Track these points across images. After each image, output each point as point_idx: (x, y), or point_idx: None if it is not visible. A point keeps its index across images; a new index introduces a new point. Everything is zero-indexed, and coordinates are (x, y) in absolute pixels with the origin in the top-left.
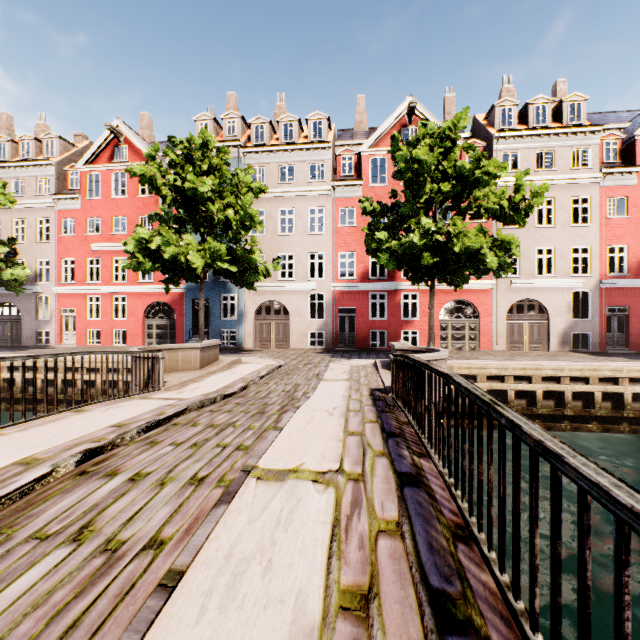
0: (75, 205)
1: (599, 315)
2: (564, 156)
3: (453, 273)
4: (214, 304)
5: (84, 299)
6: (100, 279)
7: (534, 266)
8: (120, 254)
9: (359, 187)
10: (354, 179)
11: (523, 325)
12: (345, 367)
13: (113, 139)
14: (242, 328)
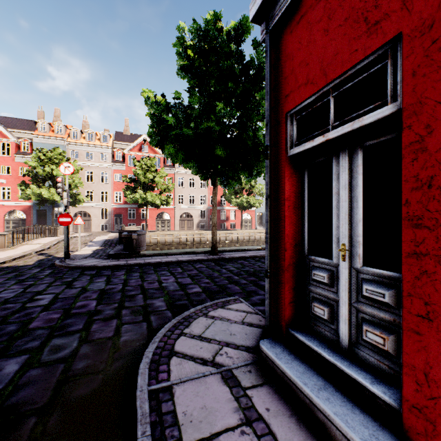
0: None
1: (208, 218)
2: None
3: (151, 205)
4: (50, 212)
5: None
6: None
7: (189, 201)
8: None
9: (124, 166)
10: (121, 163)
11: (185, 221)
12: (115, 234)
13: None
14: None
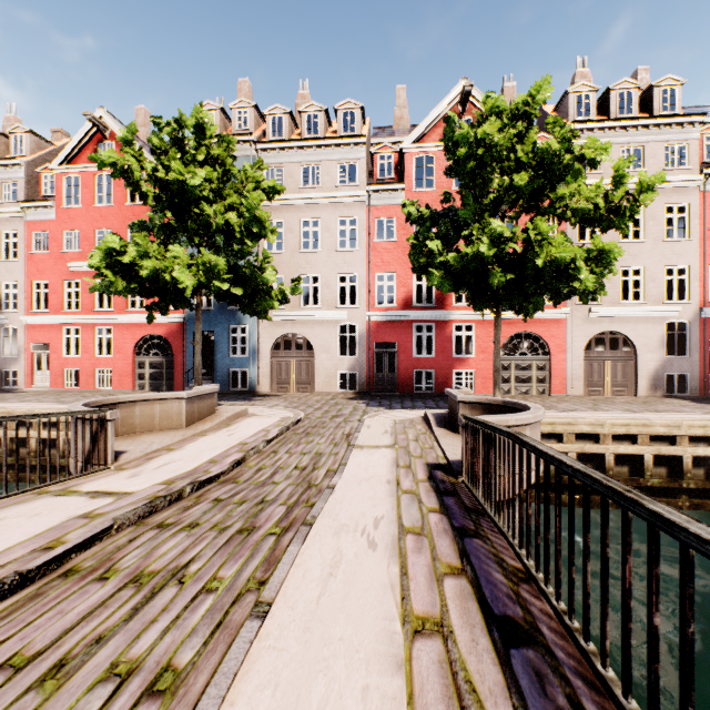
0: (49, 215)
1: (699, 351)
2: (656, 153)
3: (530, 296)
4: (221, 337)
5: (60, 331)
6: (80, 306)
7: (618, 290)
8: None
9: (400, 192)
10: (394, 182)
11: (604, 364)
12: (386, 423)
13: (96, 133)
14: (255, 367)
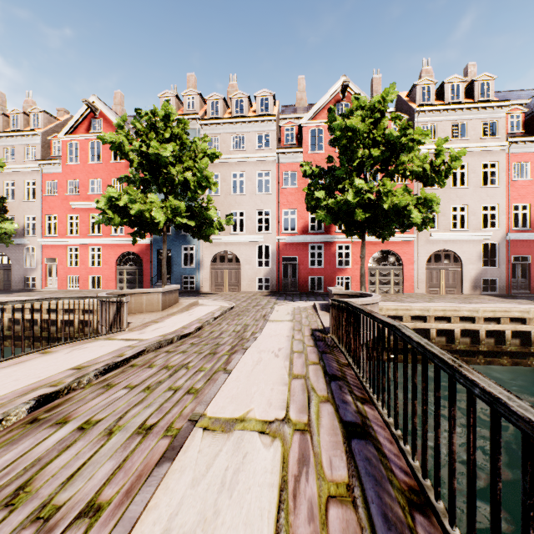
0: (57, 169)
1: (505, 263)
2: (475, 127)
3: (382, 227)
4: (176, 254)
5: (65, 249)
6: (79, 232)
7: (450, 221)
8: (96, 211)
9: (300, 154)
10: (296, 147)
11: (440, 272)
12: (288, 309)
13: (90, 113)
14: (200, 274)
